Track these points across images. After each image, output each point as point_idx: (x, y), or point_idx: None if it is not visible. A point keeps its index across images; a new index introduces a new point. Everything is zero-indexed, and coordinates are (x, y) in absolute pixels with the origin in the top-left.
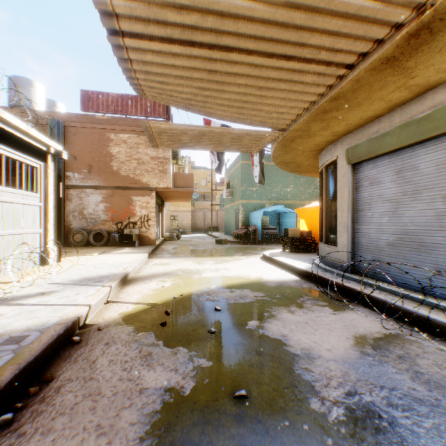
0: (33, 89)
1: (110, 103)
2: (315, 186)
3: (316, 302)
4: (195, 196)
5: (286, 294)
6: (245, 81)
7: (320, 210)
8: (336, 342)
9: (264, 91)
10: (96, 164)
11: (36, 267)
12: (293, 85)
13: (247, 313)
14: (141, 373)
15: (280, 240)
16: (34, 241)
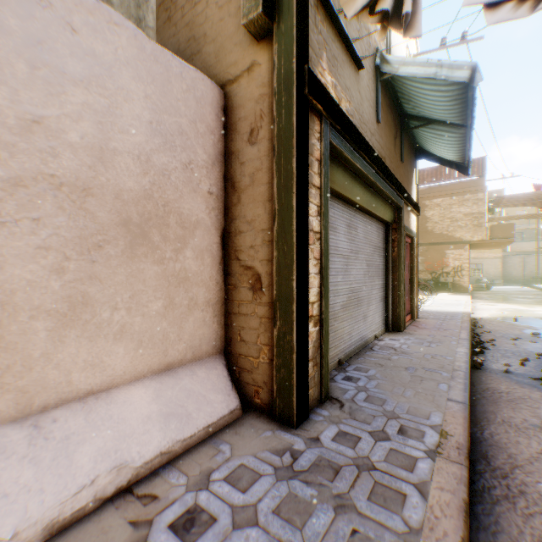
0: None
1: (425, 176)
2: None
3: None
4: None
5: None
6: None
7: None
8: None
9: None
10: None
11: None
12: None
13: None
14: (512, 326)
15: None
16: None
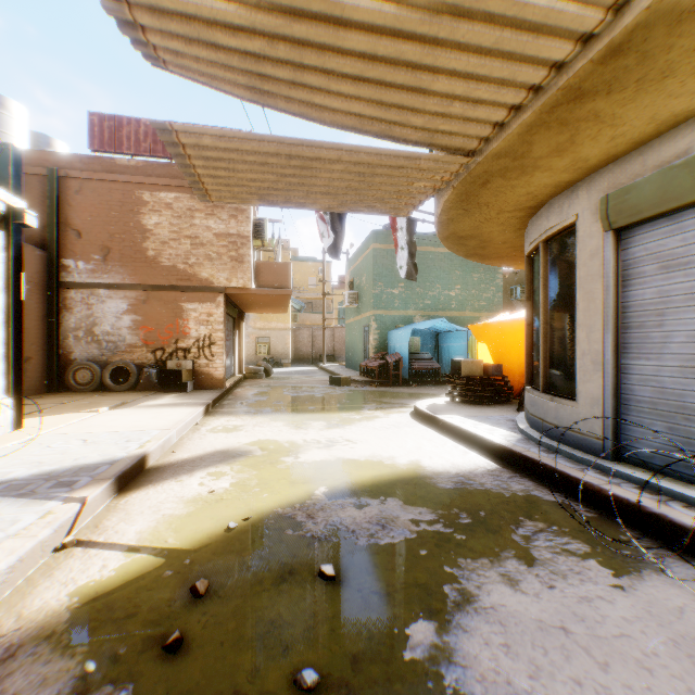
0: (4, 111)
1: (142, 137)
2: (497, 287)
3: (557, 540)
4: (297, 305)
5: (482, 513)
6: None
7: (527, 327)
8: None
9: (444, 24)
10: (117, 245)
11: None
12: None
13: (400, 585)
14: None
15: (440, 378)
16: None
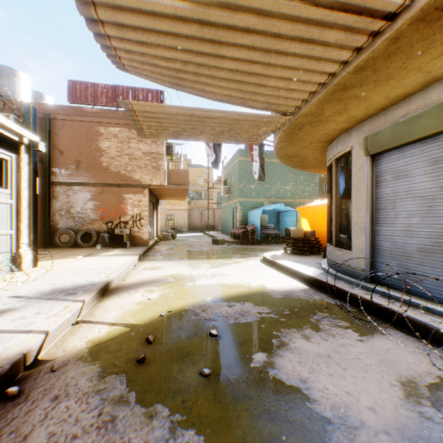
0: (16, 79)
1: (99, 94)
2: (315, 184)
3: (333, 321)
4: (191, 195)
5: (296, 309)
6: (249, 40)
7: (327, 209)
8: (378, 392)
9: (272, 57)
10: (84, 159)
11: (5, 274)
12: (310, 47)
13: (250, 339)
14: None
15: (280, 240)
16: (3, 244)
